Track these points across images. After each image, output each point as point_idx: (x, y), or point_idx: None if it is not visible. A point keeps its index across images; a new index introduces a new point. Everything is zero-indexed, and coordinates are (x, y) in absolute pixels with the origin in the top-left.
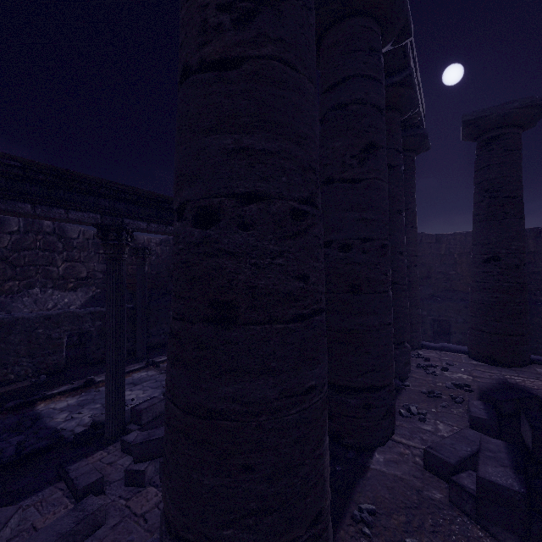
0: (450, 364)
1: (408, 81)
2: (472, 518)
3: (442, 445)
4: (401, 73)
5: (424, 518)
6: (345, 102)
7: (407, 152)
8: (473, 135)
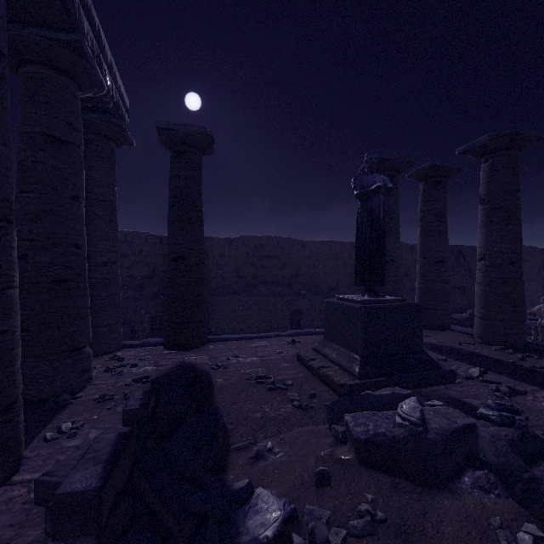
0: (143, 359)
1: (79, 49)
2: (64, 540)
3: (66, 462)
4: (68, 33)
5: None
6: None
7: (105, 139)
8: (167, 144)
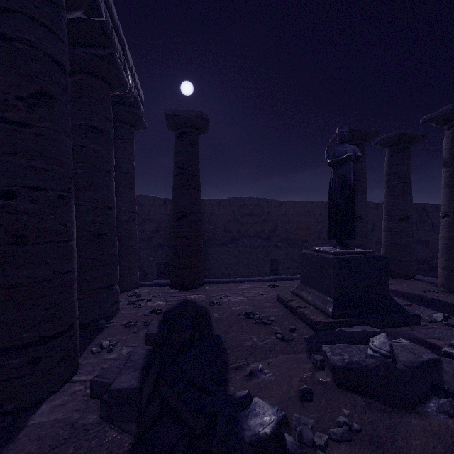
0: (155, 296)
1: (112, 60)
2: (114, 424)
3: (110, 368)
4: (105, 49)
5: (67, 450)
6: (8, 34)
7: (127, 125)
8: (173, 126)
